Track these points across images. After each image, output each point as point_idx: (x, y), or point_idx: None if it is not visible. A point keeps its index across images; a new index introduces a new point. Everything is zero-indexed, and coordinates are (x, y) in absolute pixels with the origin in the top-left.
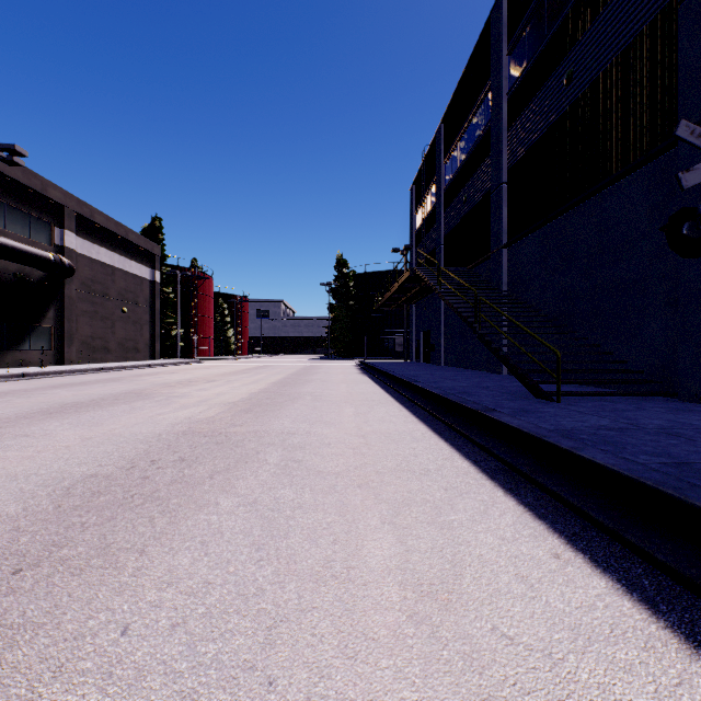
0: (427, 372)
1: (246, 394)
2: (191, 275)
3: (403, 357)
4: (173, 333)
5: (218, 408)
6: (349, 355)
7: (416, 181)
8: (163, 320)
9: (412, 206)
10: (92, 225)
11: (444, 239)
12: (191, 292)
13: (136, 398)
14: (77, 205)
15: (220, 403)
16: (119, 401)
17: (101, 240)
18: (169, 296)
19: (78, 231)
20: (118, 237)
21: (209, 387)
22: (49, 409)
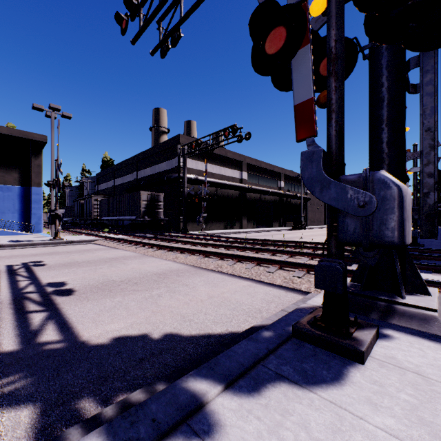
0: None
1: None
2: None
3: None
4: None
5: None
6: None
7: None
8: None
9: None
10: None
11: None
12: None
13: None
14: None
15: None
16: None
17: None
18: None
19: None
20: None
21: None
22: None
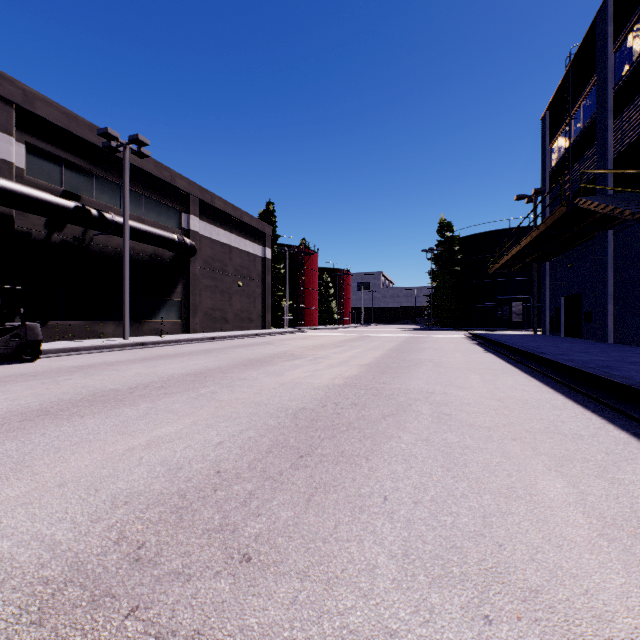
0: (615, 358)
1: (324, 390)
2: (298, 252)
3: (522, 328)
4: (283, 305)
5: (259, 429)
6: (453, 325)
7: (552, 103)
8: (275, 293)
9: (545, 138)
10: (213, 209)
11: (613, 160)
12: (298, 268)
13: (183, 386)
14: (200, 192)
15: (272, 413)
16: (156, 392)
17: (220, 223)
18: (280, 271)
19: (201, 216)
20: (235, 219)
21: (286, 368)
22: (59, 403)
